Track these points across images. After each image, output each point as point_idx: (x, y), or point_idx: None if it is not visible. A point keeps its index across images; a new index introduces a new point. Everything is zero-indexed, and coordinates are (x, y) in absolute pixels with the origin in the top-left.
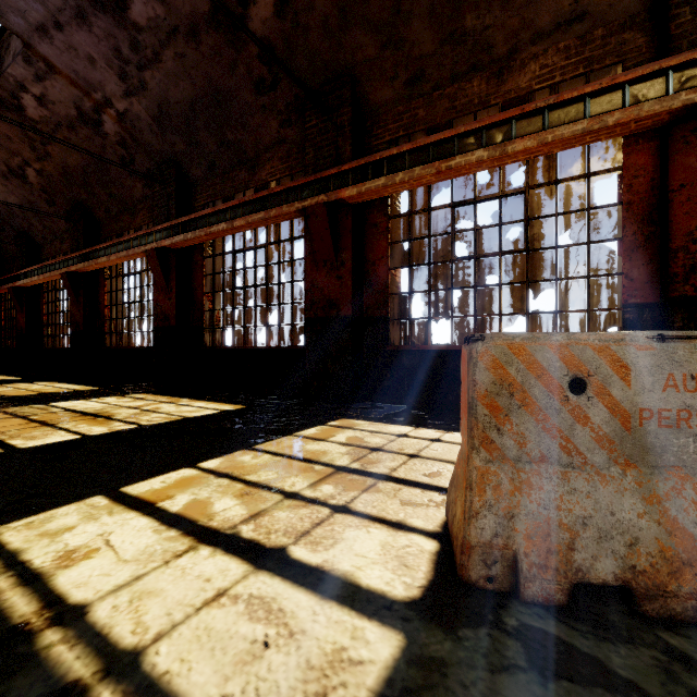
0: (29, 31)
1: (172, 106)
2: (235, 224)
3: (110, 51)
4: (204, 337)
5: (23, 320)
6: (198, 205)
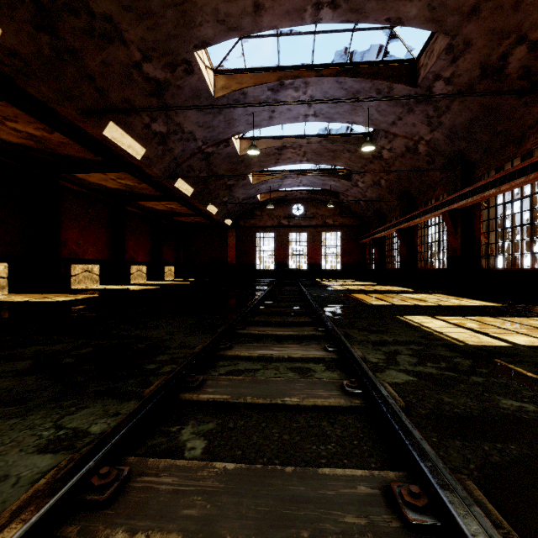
0: (388, 126)
1: (457, 126)
2: (501, 189)
3: (423, 117)
4: (480, 262)
5: (376, 255)
6: (476, 176)
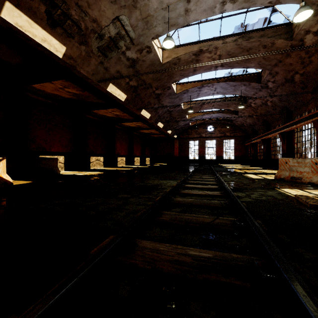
0: (251, 95)
1: (282, 97)
2: (297, 126)
3: (266, 93)
4: (294, 156)
5: (253, 151)
6: (293, 117)
